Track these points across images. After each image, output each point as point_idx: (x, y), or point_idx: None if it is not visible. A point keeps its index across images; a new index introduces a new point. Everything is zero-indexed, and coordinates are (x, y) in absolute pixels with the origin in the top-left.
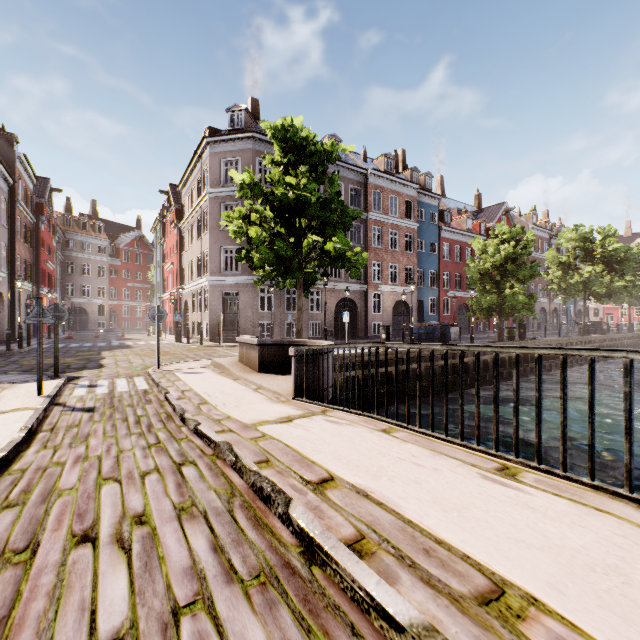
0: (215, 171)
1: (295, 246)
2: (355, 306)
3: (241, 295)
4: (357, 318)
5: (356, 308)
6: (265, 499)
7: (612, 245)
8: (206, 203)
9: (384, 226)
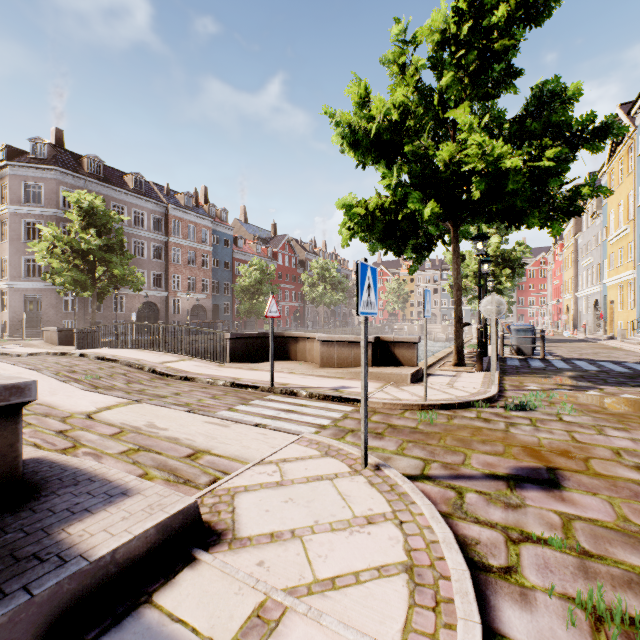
0: (16, 190)
1: (89, 272)
2: (158, 308)
3: (45, 298)
4: (159, 317)
5: (158, 310)
6: (56, 354)
7: (333, 274)
8: (5, 216)
9: (183, 248)
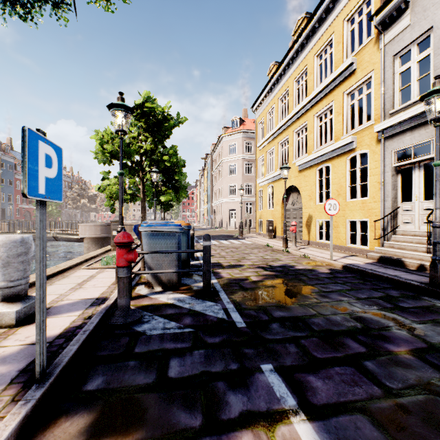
0: None
1: None
2: None
3: None
4: None
5: None
6: None
7: (90, 193)
8: None
9: None
